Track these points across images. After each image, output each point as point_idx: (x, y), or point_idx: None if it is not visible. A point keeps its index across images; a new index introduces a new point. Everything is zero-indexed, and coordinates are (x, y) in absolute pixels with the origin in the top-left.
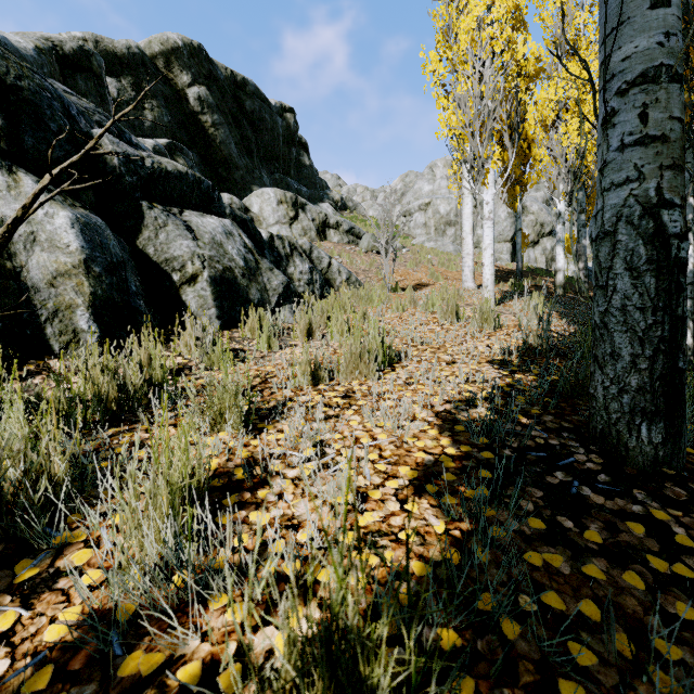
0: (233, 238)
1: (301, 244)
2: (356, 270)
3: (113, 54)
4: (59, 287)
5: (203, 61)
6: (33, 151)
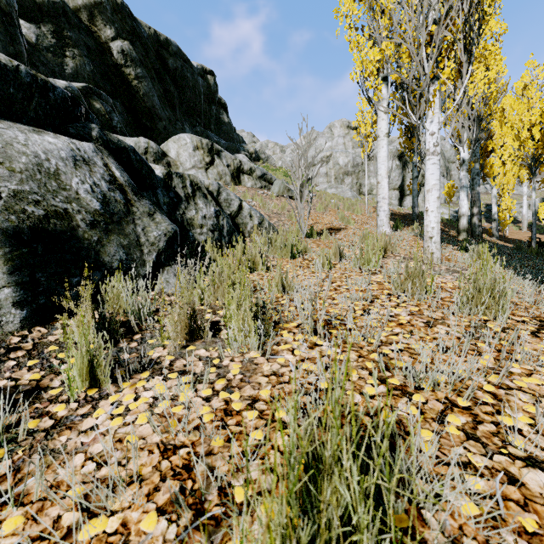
0: (90, 167)
1: (208, 184)
2: (268, 213)
3: (31, 0)
4: None
5: (126, 17)
6: None
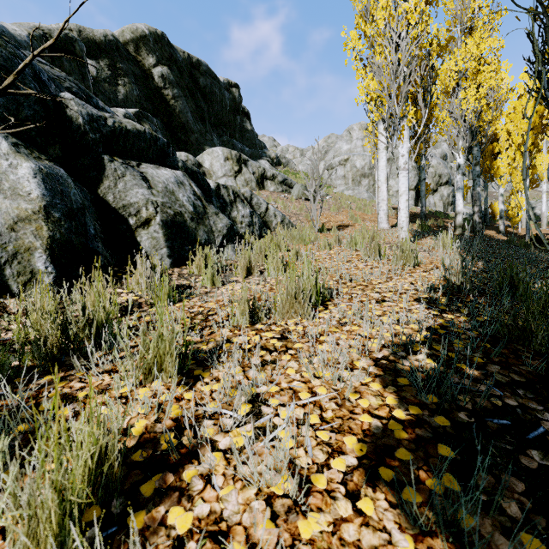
0: (184, 187)
1: (243, 192)
2: (288, 214)
3: (93, 41)
4: (19, 232)
5: (165, 46)
6: (2, 109)
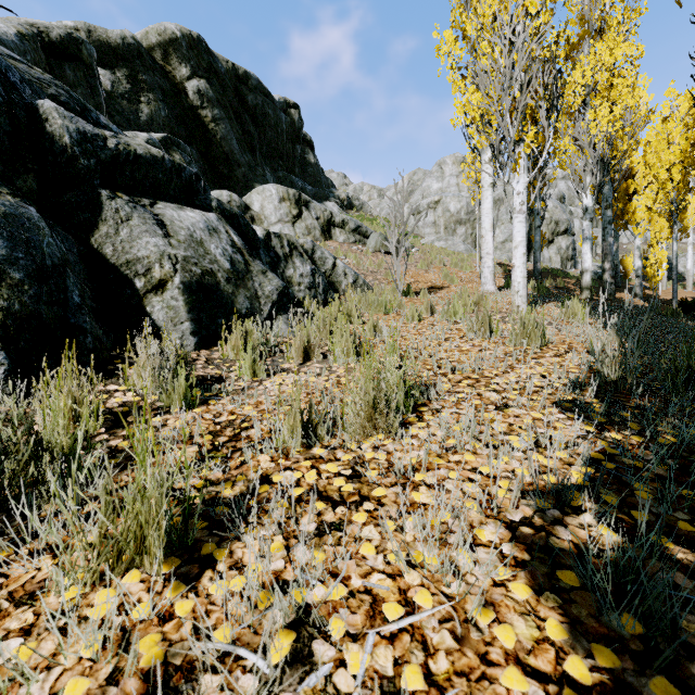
0: (218, 235)
1: (303, 243)
2: (363, 271)
3: (107, 45)
4: None
5: (203, 53)
6: None
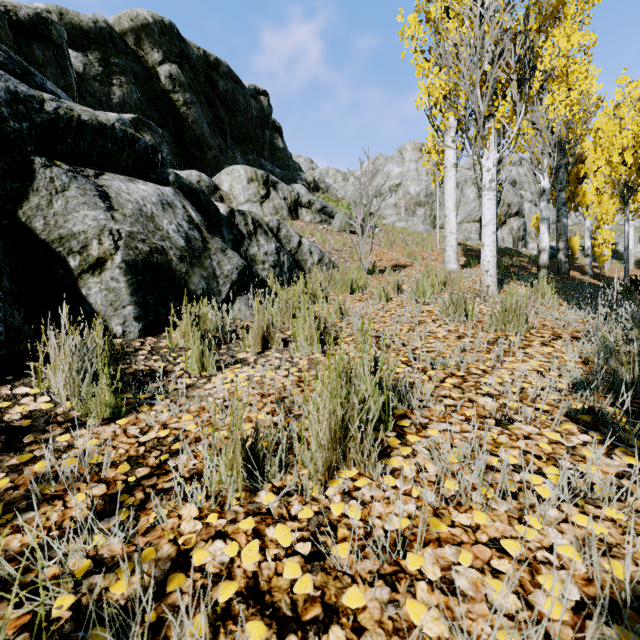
0: (173, 210)
1: (268, 221)
2: (328, 250)
3: (79, 28)
4: None
5: (174, 39)
6: None
